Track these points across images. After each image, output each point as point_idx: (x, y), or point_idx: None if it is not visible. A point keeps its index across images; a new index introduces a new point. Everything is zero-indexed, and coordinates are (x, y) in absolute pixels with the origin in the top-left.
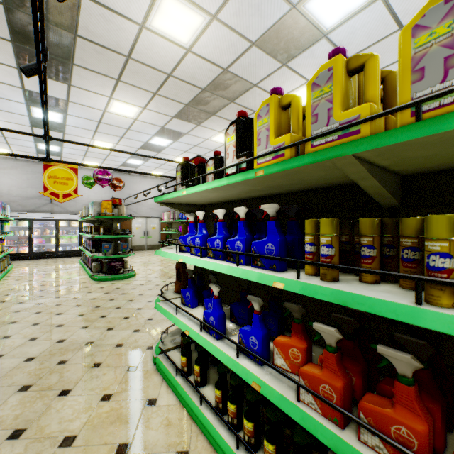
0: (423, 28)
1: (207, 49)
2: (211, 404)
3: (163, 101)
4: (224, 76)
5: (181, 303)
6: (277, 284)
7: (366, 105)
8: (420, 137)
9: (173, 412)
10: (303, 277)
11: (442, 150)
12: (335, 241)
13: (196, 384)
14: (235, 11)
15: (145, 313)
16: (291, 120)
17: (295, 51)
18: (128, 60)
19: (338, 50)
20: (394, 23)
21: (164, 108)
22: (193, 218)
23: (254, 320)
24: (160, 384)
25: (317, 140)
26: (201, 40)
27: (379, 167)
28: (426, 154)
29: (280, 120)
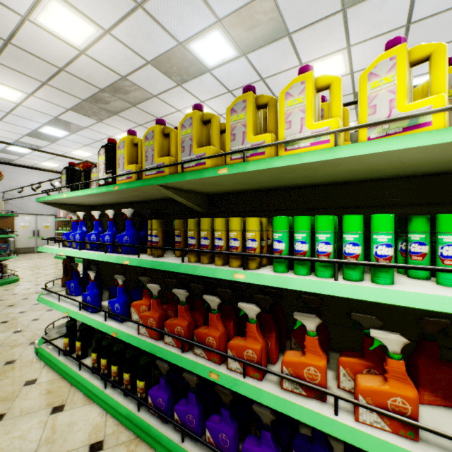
0: (184, 127)
1: (103, 56)
2: (87, 365)
3: (55, 92)
4: (123, 82)
5: (66, 294)
6: (126, 262)
7: (167, 157)
8: (178, 181)
9: (53, 384)
10: (144, 256)
11: (202, 186)
12: (159, 233)
13: (77, 357)
14: (128, 33)
15: (29, 315)
16: (138, 155)
17: (187, 76)
18: (8, 44)
19: (159, 120)
20: (257, 75)
21: (57, 99)
22: (76, 218)
23: (118, 292)
24: (42, 368)
25: (148, 172)
26: (95, 47)
27: (185, 190)
28: (198, 187)
29: (133, 153)
